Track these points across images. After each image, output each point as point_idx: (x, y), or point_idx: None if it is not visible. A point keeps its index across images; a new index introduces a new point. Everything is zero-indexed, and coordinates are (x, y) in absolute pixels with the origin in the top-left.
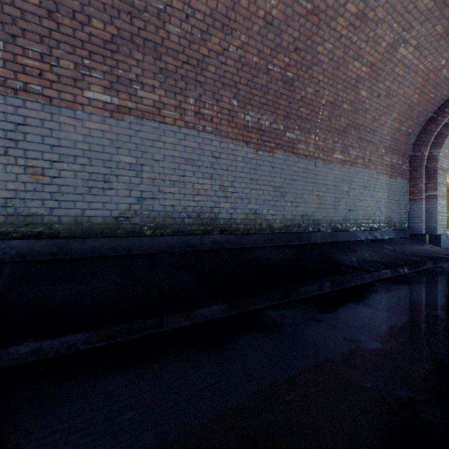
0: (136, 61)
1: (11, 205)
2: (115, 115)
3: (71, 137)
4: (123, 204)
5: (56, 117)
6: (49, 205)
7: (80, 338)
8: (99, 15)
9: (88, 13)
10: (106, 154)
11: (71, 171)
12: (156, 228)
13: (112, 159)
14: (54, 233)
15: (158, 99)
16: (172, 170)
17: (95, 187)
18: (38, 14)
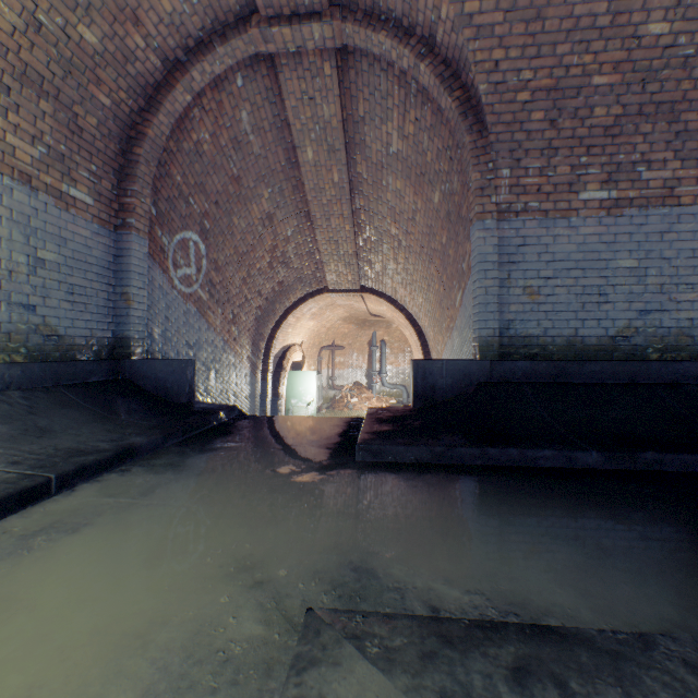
0: (641, 136)
1: (511, 327)
2: (611, 212)
3: (563, 249)
4: (620, 320)
5: (550, 230)
6: (542, 325)
7: (695, 459)
8: (602, 100)
9: (590, 104)
10: (600, 262)
11: (563, 287)
12: (664, 350)
13: (607, 266)
14: (547, 355)
15: (668, 175)
16: (688, 269)
17: (588, 302)
18: (540, 129)
